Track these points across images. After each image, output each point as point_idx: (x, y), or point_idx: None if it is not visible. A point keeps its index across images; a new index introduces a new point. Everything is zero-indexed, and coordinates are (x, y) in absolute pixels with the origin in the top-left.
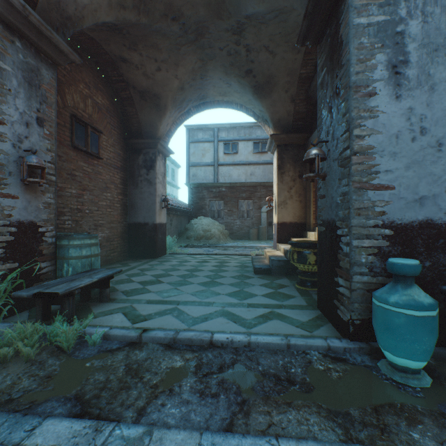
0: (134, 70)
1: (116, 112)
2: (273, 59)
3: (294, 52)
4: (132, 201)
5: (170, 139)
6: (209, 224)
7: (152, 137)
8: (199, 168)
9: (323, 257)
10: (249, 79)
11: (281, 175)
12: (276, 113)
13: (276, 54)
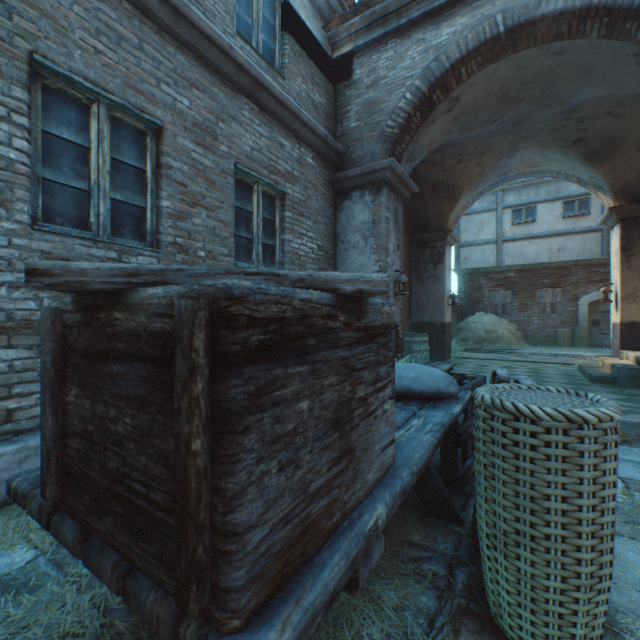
0: (431, 167)
1: (405, 210)
2: (617, 120)
3: None
4: (417, 299)
5: (455, 225)
6: (493, 323)
7: (439, 229)
8: (473, 249)
9: None
10: (578, 148)
11: (626, 259)
12: (618, 178)
13: (622, 115)
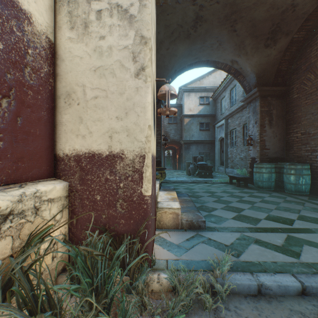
0: None
1: None
2: None
3: None
4: None
5: None
6: None
7: None
8: None
9: None
10: None
11: None
12: None
13: None
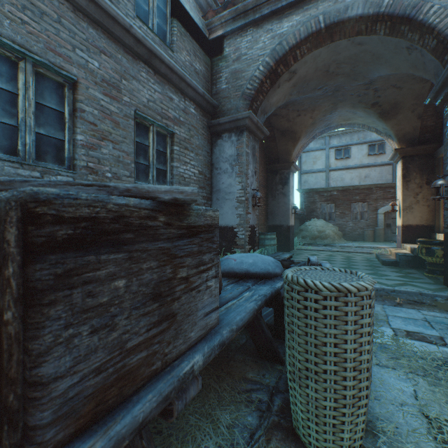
0: (280, 119)
1: (263, 147)
2: (399, 91)
3: (421, 83)
4: (271, 209)
5: (297, 159)
6: (322, 226)
7: (286, 161)
8: (310, 175)
9: (447, 249)
10: (375, 109)
11: (405, 183)
12: (400, 130)
13: (402, 88)
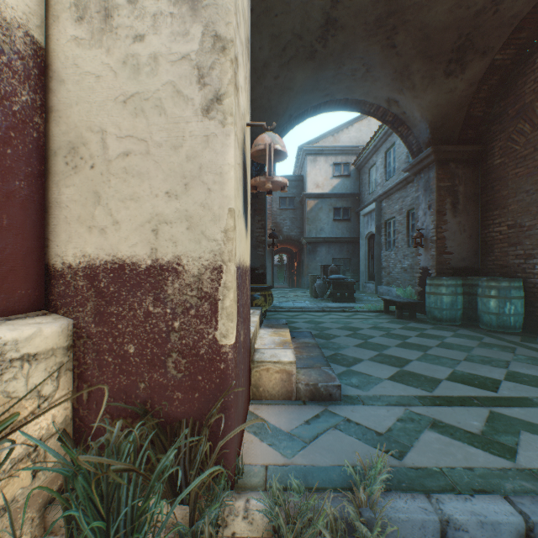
0: None
1: None
2: None
3: None
4: None
5: None
6: None
7: None
8: None
9: None
10: None
11: None
12: None
13: None
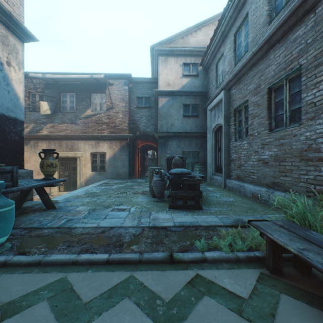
0: None
1: None
2: None
3: None
4: None
5: None
6: None
7: None
8: None
9: None
10: None
11: None
12: None
13: None
